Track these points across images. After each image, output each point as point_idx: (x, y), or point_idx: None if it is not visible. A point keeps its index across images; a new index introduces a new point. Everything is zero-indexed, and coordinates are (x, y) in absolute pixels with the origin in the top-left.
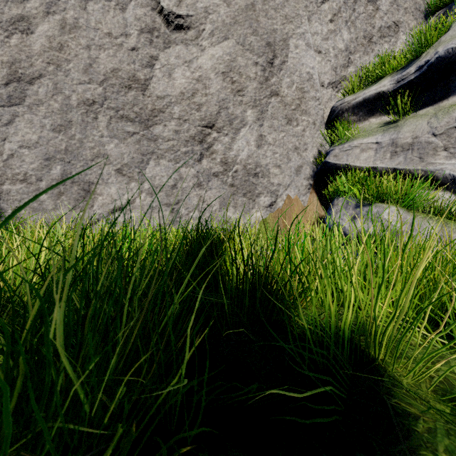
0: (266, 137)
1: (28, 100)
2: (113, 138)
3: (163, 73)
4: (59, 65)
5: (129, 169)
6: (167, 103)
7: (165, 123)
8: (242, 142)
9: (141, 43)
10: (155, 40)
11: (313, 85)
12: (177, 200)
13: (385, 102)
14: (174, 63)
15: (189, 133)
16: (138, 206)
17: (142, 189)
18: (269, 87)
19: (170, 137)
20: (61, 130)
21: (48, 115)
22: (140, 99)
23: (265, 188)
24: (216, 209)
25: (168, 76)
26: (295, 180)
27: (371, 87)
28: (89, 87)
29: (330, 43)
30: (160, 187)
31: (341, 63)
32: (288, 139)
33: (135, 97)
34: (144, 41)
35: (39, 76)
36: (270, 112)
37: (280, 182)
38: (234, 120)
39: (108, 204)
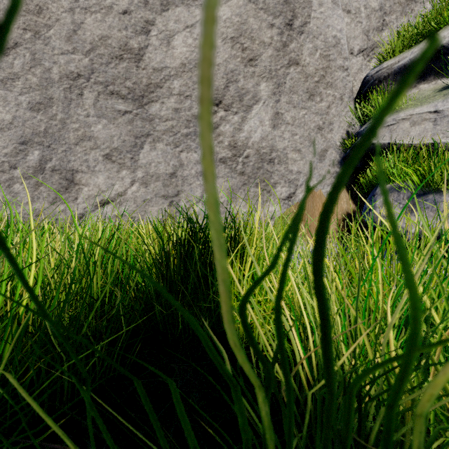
0: (283, 115)
1: (2, 74)
2: (101, 118)
3: (160, 40)
4: (37, 32)
5: (119, 154)
6: (165, 77)
7: (163, 100)
8: (255, 121)
9: (134, 4)
10: (151, 1)
11: (340, 51)
12: (176, 191)
13: (444, 60)
14: (174, 29)
15: (191, 112)
16: (130, 199)
17: (135, 178)
18: (287, 55)
19: (169, 116)
20: (40, 109)
21: (25, 91)
22: (133, 72)
23: (282, 177)
24: (224, 202)
25: (166, 44)
26: (318, 167)
27: (422, 44)
28: (73, 58)
29: (361, 1)
30: (156, 176)
31: (374, 25)
32: (309, 117)
33: (127, 69)
34: (137, 3)
35: (14, 45)
36: (288, 85)
37: (300, 170)
38: (244, 96)
39: (95, 196)
